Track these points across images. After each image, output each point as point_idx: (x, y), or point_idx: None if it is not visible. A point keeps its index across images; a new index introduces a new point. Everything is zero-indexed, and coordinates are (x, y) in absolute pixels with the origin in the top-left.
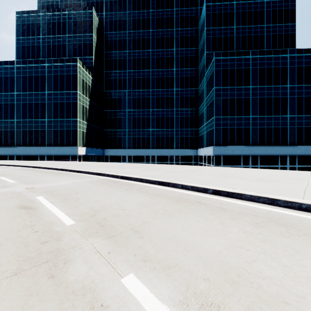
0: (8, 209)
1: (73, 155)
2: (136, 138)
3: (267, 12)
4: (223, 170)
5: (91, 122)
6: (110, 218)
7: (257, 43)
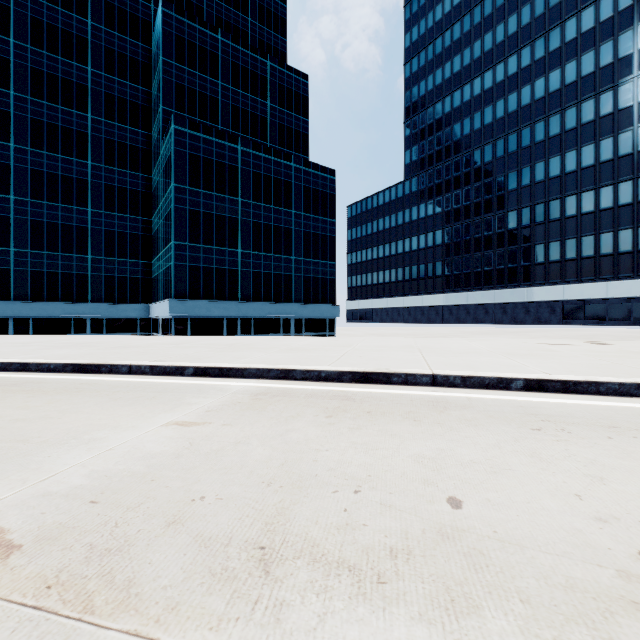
0: None
1: None
2: None
3: (271, 83)
4: (109, 339)
5: None
6: None
7: (257, 127)
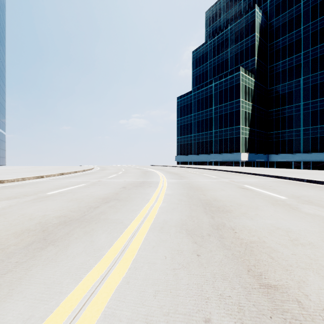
0: (235, 188)
1: (236, 161)
2: (317, 138)
3: None
4: None
5: (253, 127)
6: (314, 200)
7: None
